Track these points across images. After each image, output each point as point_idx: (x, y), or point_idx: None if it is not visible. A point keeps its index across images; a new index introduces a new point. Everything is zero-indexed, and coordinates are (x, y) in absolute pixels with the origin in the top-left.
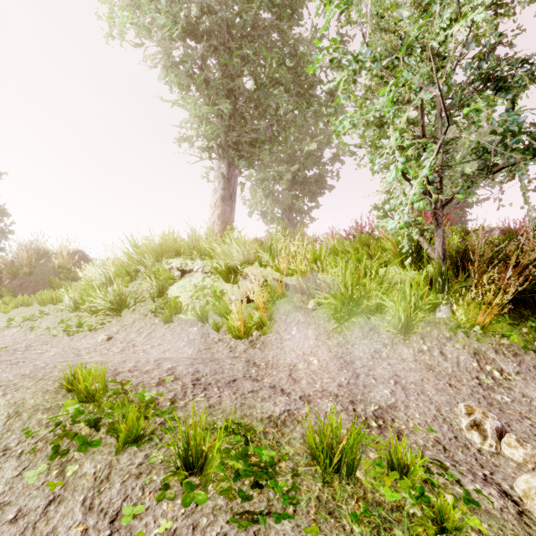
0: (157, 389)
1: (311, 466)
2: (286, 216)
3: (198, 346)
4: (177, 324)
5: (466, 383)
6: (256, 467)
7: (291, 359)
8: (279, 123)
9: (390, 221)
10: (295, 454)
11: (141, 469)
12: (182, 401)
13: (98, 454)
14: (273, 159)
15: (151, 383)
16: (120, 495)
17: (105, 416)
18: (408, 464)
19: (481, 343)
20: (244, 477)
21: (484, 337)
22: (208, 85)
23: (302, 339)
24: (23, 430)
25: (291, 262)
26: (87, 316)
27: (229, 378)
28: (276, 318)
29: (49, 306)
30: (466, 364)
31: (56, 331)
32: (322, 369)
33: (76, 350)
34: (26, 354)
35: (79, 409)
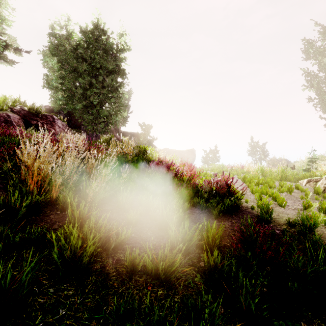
0: None
1: None
2: None
3: None
4: None
5: None
6: None
7: None
8: None
9: None
10: None
11: None
12: None
13: None
14: None
15: None
16: None
17: None
18: None
19: None
20: None
21: None
22: None
23: None
24: None
25: None
26: None
27: None
28: None
29: None
30: None
31: None
32: None
33: None
34: None
35: None
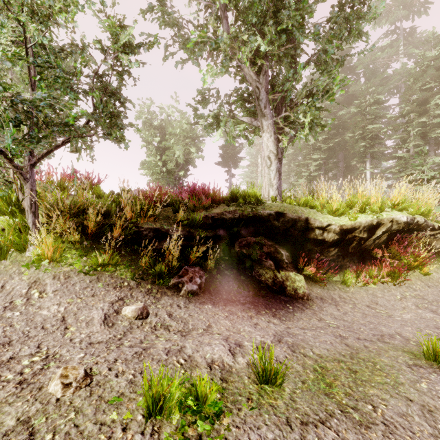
0: None
1: None
2: None
3: None
4: None
5: None
6: None
7: None
8: None
9: None
10: None
11: None
12: None
13: None
14: None
15: None
16: None
17: None
18: None
19: (48, 273)
20: None
21: (54, 267)
22: None
23: None
24: None
25: None
26: None
27: None
28: None
29: None
30: (16, 292)
31: None
32: None
33: None
34: None
35: None
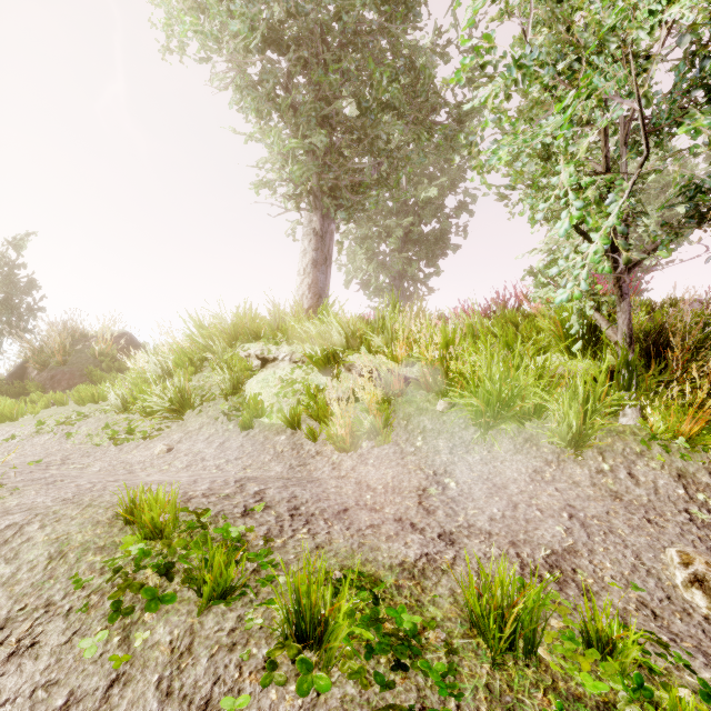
0: (243, 521)
1: (471, 637)
2: (396, 286)
3: (289, 461)
4: (258, 431)
5: (671, 519)
6: (393, 638)
7: (419, 481)
8: (389, 161)
9: (559, 290)
10: (444, 619)
11: (234, 637)
12: (279, 539)
13: (173, 614)
14: (378, 210)
15: (234, 512)
16: (208, 675)
17: (180, 560)
18: (614, 639)
19: (688, 462)
20: (380, 654)
21: (691, 452)
22: (295, 111)
23: (431, 453)
24: (70, 578)
25: (414, 348)
26: (139, 420)
27: (337, 507)
28: (393, 424)
29: (89, 406)
30: (667, 491)
31: (100, 438)
32: (463, 496)
33: (127, 465)
34: (63, 470)
35: (143, 550)
